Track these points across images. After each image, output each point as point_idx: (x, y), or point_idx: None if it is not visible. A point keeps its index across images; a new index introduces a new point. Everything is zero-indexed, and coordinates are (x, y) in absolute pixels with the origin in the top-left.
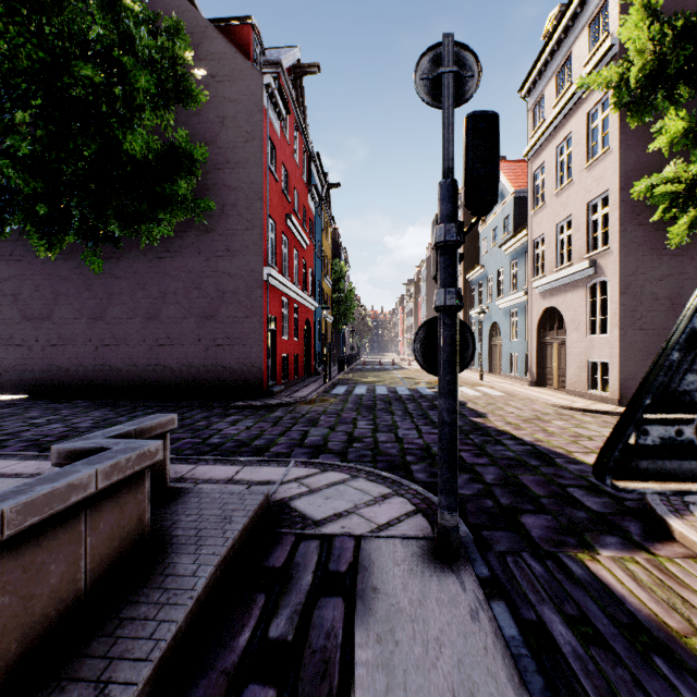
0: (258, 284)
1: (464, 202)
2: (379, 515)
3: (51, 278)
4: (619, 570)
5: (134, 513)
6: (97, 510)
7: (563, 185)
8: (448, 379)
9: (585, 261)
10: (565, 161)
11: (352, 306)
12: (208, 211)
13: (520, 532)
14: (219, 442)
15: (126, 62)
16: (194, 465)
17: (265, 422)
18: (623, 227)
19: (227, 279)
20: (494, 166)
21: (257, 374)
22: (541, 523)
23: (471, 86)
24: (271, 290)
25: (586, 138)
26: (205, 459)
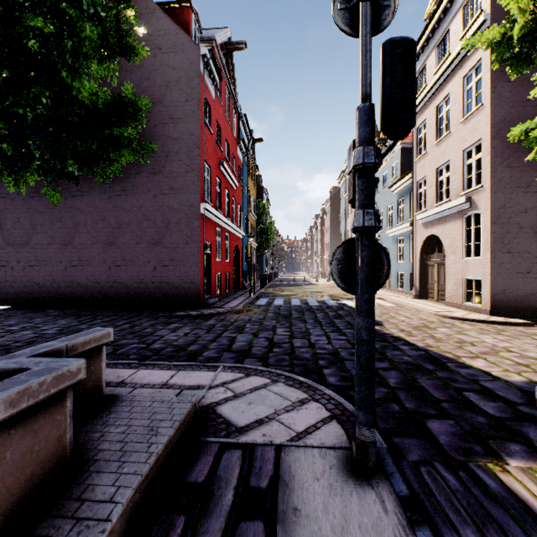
0: (196, 216)
1: (381, 126)
2: (297, 422)
3: (30, 211)
4: (531, 483)
5: (52, 435)
6: (2, 440)
7: (442, 137)
8: (366, 298)
9: (461, 198)
10: (444, 117)
11: (272, 235)
12: (156, 158)
13: (428, 438)
14: (160, 347)
15: (72, 14)
16: (135, 370)
17: (200, 329)
18: (494, 169)
19: (171, 212)
20: (412, 90)
21: (195, 289)
22: (446, 429)
23: (387, 15)
24: (207, 221)
25: (462, 98)
26: (145, 363)
